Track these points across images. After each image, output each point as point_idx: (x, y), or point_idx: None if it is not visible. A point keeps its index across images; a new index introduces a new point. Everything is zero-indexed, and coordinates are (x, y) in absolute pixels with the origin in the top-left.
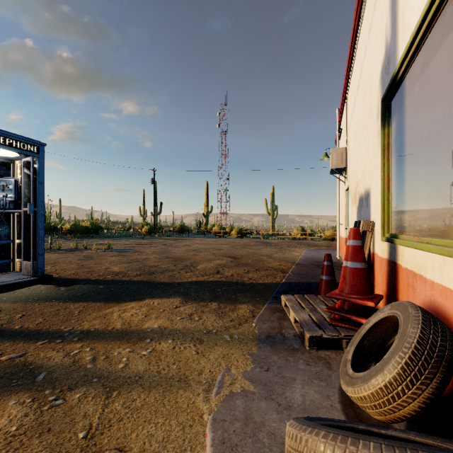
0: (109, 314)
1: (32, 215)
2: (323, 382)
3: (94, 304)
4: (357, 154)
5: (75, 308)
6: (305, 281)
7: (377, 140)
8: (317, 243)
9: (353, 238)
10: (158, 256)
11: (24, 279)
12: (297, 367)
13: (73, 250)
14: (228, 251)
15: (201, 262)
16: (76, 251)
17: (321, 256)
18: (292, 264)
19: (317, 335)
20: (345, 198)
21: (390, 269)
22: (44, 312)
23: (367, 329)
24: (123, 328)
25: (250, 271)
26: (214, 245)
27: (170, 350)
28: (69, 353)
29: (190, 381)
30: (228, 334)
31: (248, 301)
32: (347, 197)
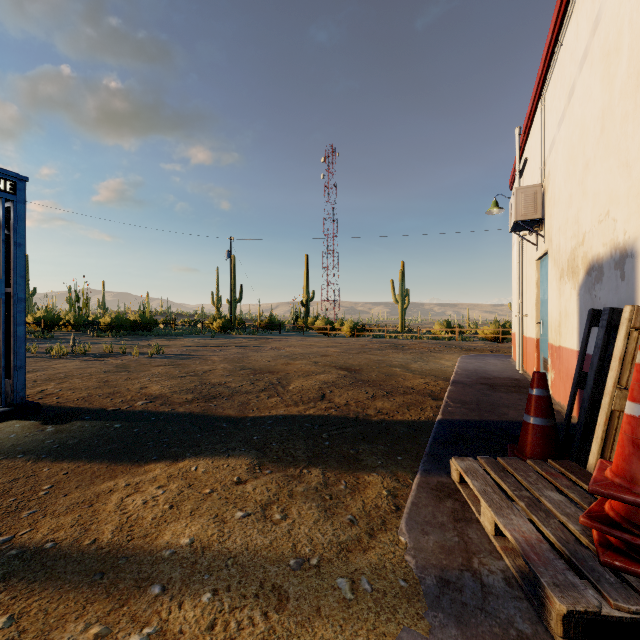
0: (103, 496)
1: (1, 300)
2: None
3: (88, 467)
4: (581, 185)
5: (47, 478)
6: (480, 418)
7: None
8: (475, 345)
9: None
10: (228, 366)
11: None
12: None
13: (105, 355)
14: (338, 358)
15: (295, 378)
16: (109, 357)
17: (490, 368)
18: (446, 382)
19: (589, 609)
20: (536, 272)
21: None
22: None
23: None
24: (114, 541)
25: (377, 395)
26: (317, 348)
27: (200, 632)
28: None
29: None
30: (346, 573)
31: (382, 465)
32: (541, 269)
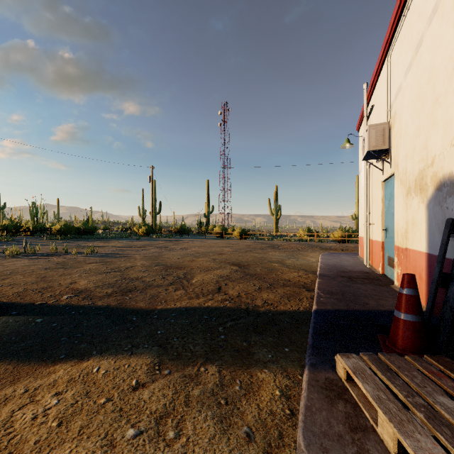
0: None
1: None
2: None
3: None
4: (430, 118)
5: None
6: (347, 307)
7: None
8: (329, 245)
9: None
10: (146, 263)
11: None
12: None
13: (50, 254)
14: (231, 256)
15: (198, 273)
16: (53, 256)
17: (345, 263)
18: (315, 275)
19: None
20: (382, 191)
21: None
22: None
23: None
24: None
25: (262, 288)
26: (215, 248)
27: None
28: None
29: None
30: None
31: (272, 359)
32: (386, 189)
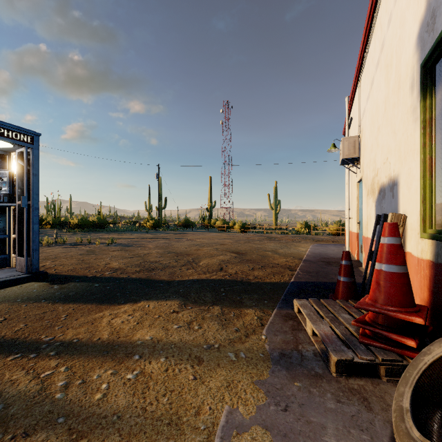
0: (98, 319)
1: (25, 209)
2: (365, 434)
3: (85, 306)
4: (376, 140)
5: (63, 311)
6: (316, 280)
7: (411, 117)
8: (322, 237)
9: (389, 235)
10: (160, 251)
11: (16, 276)
12: (325, 406)
13: (77, 244)
14: (231, 246)
15: (203, 258)
16: (80, 245)
17: (329, 252)
18: (300, 260)
19: (347, 358)
20: (357, 190)
21: (436, 273)
22: (29, 315)
23: (429, 363)
24: (110, 338)
25: (255, 268)
26: (218, 239)
27: (161, 372)
28: (39, 375)
29: (183, 426)
30: (233, 350)
31: (255, 305)
32: (359, 189)
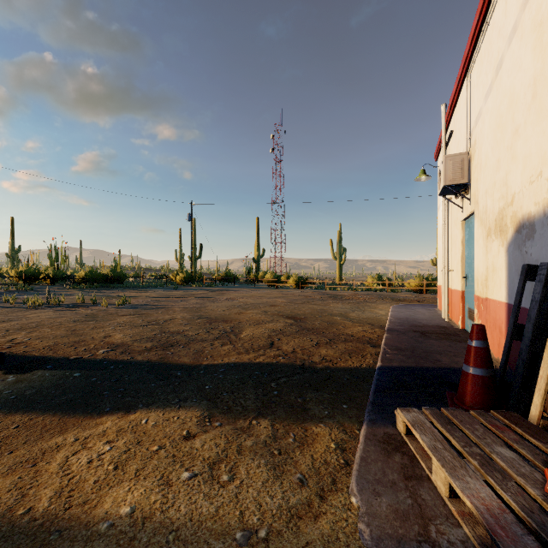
0: (49, 453)
1: None
2: None
3: (40, 420)
4: (510, 150)
5: None
6: (416, 364)
7: None
8: (403, 296)
9: None
10: (187, 316)
11: None
12: None
13: (77, 305)
14: (285, 308)
15: (247, 326)
16: (80, 307)
17: (419, 317)
18: (382, 330)
19: None
20: (462, 232)
21: None
22: None
23: None
24: (50, 511)
25: (321, 343)
26: (267, 298)
27: None
28: None
29: None
30: None
31: (329, 415)
32: (466, 229)
